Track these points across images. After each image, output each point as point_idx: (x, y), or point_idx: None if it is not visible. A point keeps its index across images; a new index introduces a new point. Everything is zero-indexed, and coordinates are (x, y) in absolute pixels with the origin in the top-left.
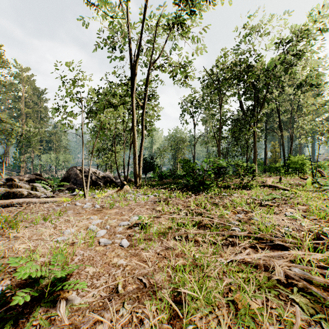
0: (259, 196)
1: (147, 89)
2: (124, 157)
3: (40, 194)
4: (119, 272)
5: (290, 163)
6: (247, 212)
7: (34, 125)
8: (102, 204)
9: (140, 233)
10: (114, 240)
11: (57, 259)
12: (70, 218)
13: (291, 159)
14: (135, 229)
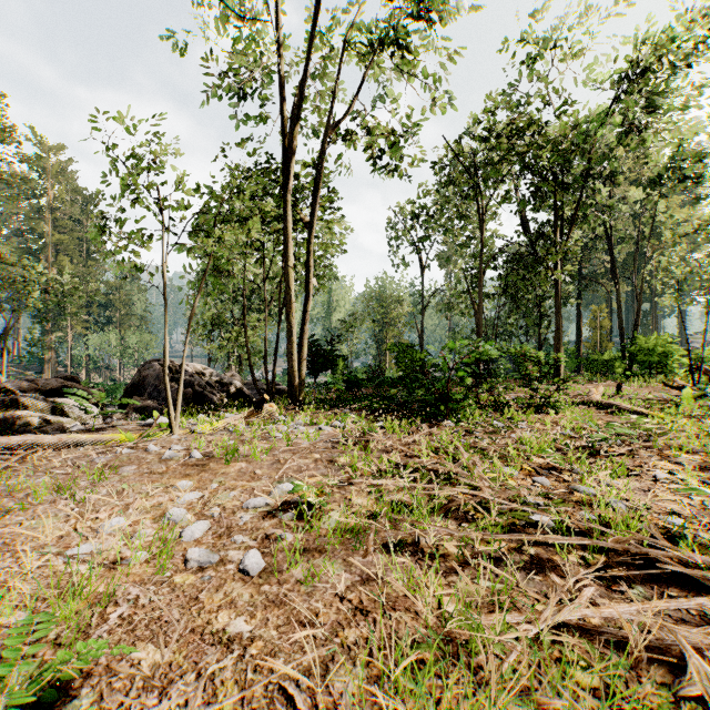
0: (582, 430)
1: (317, 183)
2: (265, 339)
3: (71, 422)
4: (227, 665)
5: (638, 353)
6: (558, 471)
7: (73, 269)
8: (209, 450)
9: (294, 531)
10: (226, 552)
11: (40, 636)
12: (123, 488)
13: (640, 343)
14: (285, 519)
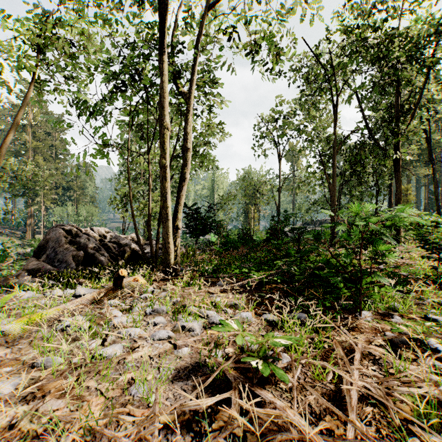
0: None
1: (195, 55)
2: (148, 205)
3: None
4: None
5: None
6: None
7: (44, 164)
8: None
9: None
10: None
11: None
12: None
13: None
14: None
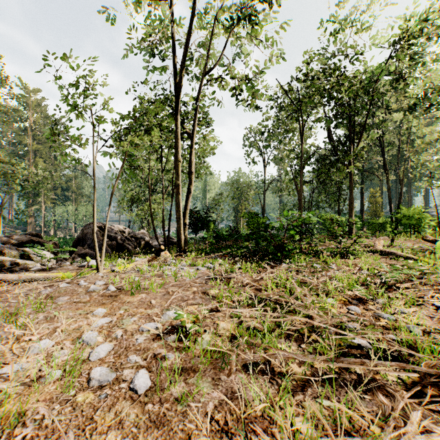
0: (375, 270)
1: (197, 108)
2: (163, 209)
3: (34, 264)
4: None
5: (402, 218)
6: (364, 301)
7: (45, 166)
8: (121, 285)
9: (175, 353)
10: (121, 371)
11: None
12: (54, 315)
13: (403, 212)
14: (169, 340)
